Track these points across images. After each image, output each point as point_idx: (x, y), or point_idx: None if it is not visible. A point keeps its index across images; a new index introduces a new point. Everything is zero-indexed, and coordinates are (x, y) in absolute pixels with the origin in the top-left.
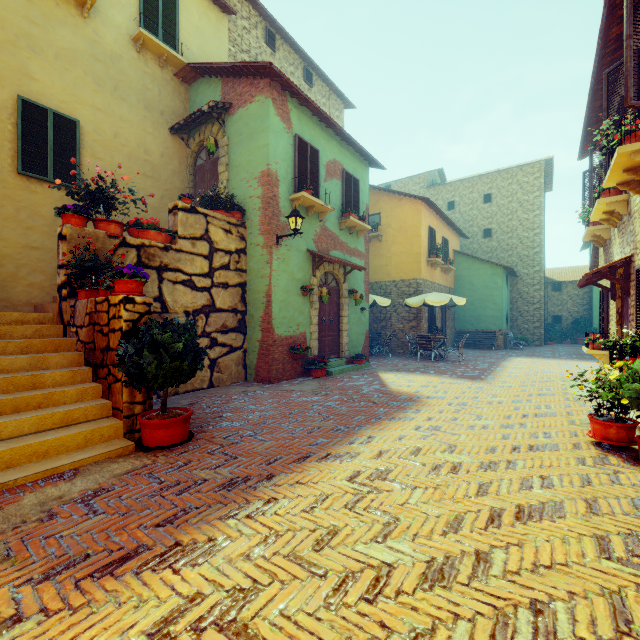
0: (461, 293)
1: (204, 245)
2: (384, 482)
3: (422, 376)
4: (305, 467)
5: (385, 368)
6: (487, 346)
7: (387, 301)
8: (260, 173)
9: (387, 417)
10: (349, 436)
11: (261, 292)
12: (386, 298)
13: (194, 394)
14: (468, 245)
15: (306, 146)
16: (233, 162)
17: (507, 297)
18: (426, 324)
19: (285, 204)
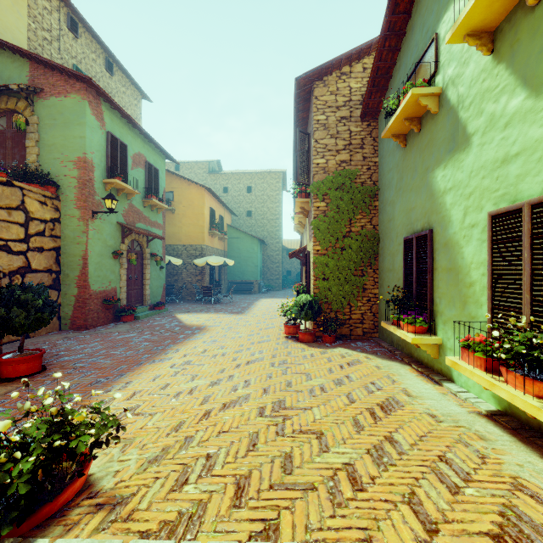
0: (232, 255)
1: (20, 214)
2: (189, 365)
3: (206, 314)
4: (142, 367)
5: (180, 311)
6: (248, 292)
7: (180, 261)
8: (76, 158)
9: (186, 339)
10: (164, 351)
11: (77, 256)
12: (179, 259)
13: (13, 345)
14: (237, 220)
15: (117, 141)
16: (44, 140)
17: (261, 258)
18: (208, 278)
19: (99, 186)
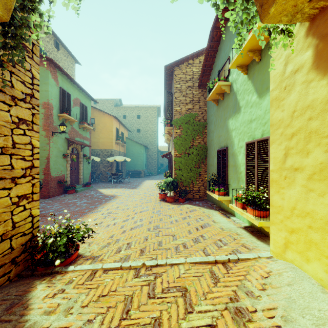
0: (129, 155)
1: None
2: (111, 214)
3: (115, 189)
4: (87, 215)
5: (100, 187)
6: (138, 176)
7: (99, 159)
8: (43, 102)
9: (106, 202)
10: (96, 207)
11: (44, 157)
12: (98, 157)
13: None
14: (131, 134)
15: (65, 92)
16: None
17: (145, 157)
18: (115, 168)
19: (56, 118)
